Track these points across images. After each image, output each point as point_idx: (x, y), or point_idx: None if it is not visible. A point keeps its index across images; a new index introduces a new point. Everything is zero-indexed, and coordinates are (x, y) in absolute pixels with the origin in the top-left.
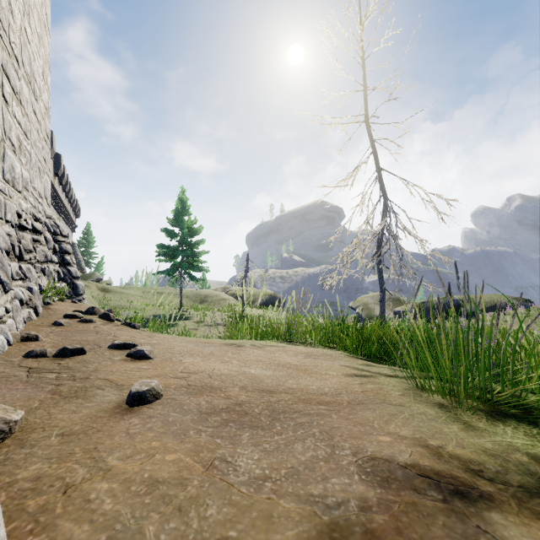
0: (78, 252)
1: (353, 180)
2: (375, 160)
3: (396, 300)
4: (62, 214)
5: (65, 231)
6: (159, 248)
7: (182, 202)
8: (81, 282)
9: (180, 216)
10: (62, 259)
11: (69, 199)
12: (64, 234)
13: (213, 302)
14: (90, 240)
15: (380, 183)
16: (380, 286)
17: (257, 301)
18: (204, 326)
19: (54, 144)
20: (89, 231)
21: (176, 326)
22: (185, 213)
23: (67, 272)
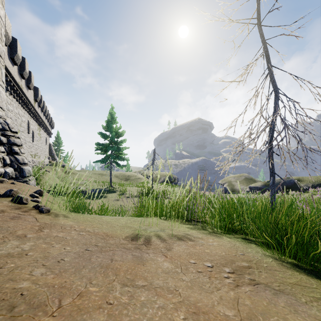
0: (52, 149)
1: (252, 71)
2: (266, 59)
3: (250, 179)
4: (41, 126)
5: (15, 128)
6: (97, 145)
7: (111, 115)
8: (28, 167)
9: (110, 124)
10: (10, 149)
11: (46, 117)
12: (13, 130)
13: (133, 180)
14: (60, 142)
15: (272, 79)
16: (271, 171)
17: (160, 179)
18: (124, 197)
19: (32, 80)
20: (59, 137)
21: (105, 197)
22: (113, 122)
23: (15, 160)
